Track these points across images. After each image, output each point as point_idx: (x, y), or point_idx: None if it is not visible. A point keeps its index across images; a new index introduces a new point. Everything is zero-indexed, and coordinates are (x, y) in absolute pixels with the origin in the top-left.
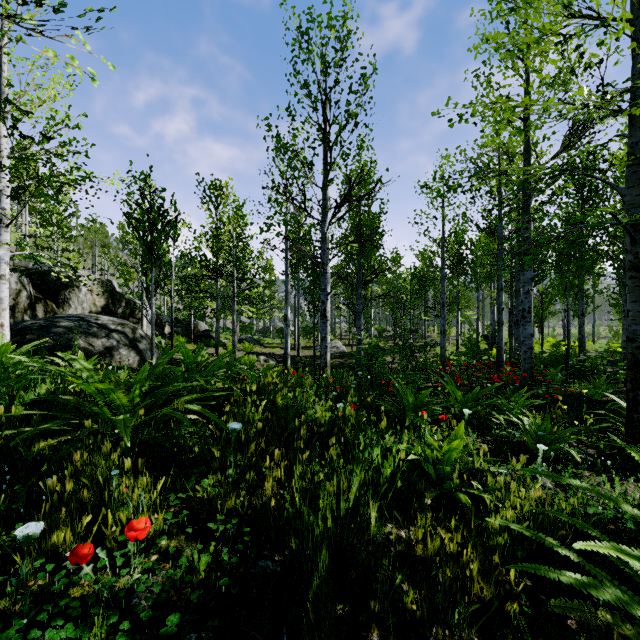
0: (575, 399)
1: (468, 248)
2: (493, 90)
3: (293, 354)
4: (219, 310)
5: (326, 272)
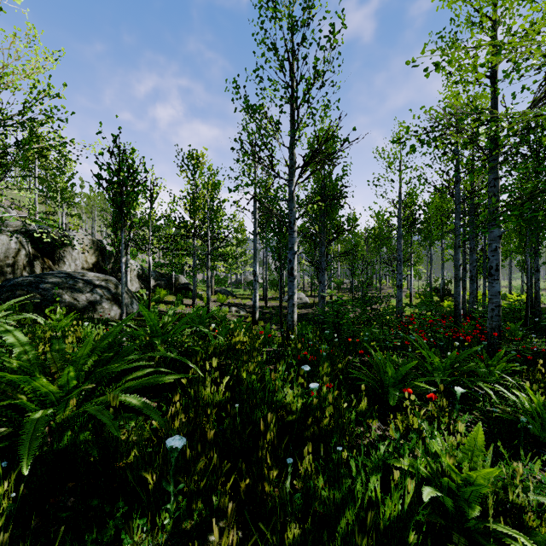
0: (545, 358)
1: (422, 209)
2: (459, 49)
3: (261, 304)
4: (196, 266)
5: (293, 231)
